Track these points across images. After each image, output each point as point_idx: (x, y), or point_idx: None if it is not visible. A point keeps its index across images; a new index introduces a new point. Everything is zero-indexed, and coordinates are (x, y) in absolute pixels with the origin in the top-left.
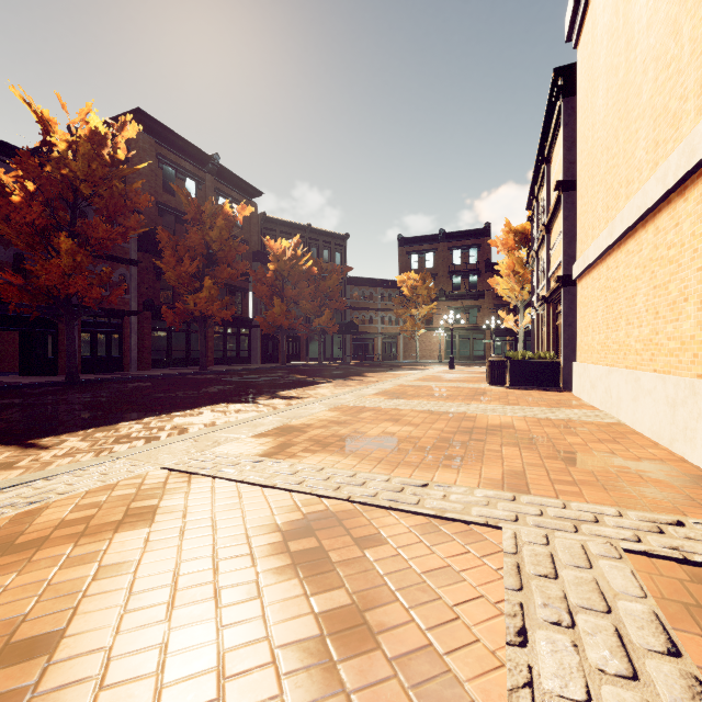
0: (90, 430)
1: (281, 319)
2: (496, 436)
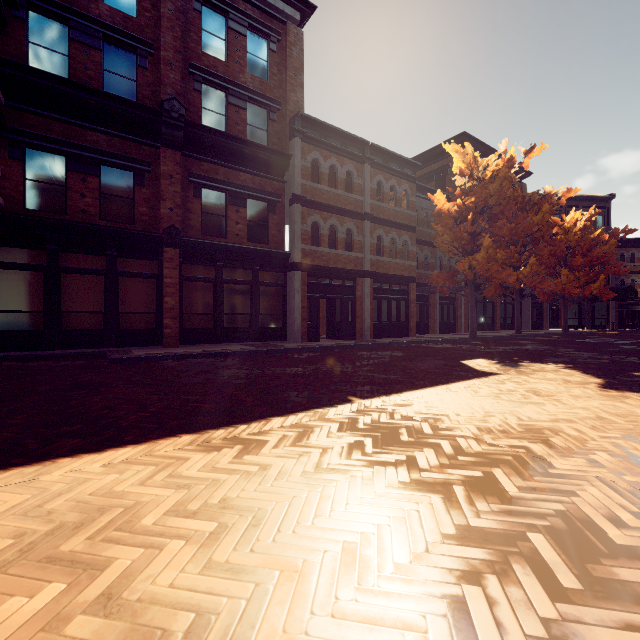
0: None
1: (569, 288)
2: None
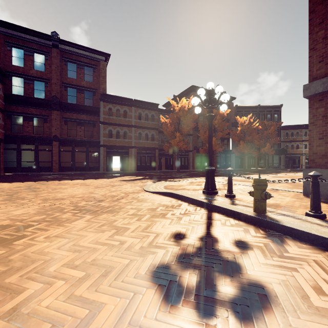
0: (190, 178)
1: (243, 150)
2: (288, 183)
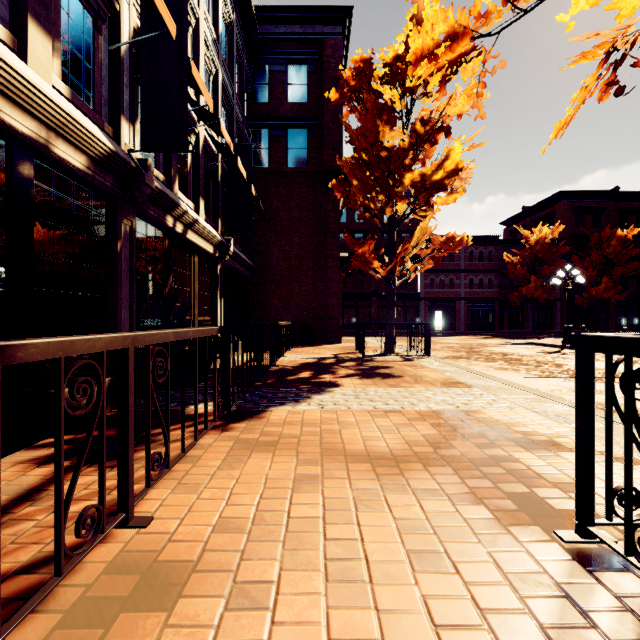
0: None
1: None
2: None
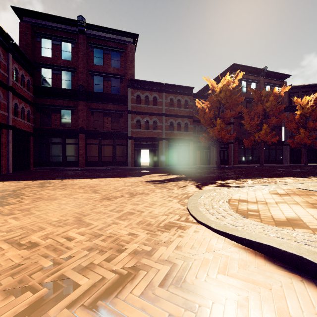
0: (250, 179)
1: (304, 140)
2: None
